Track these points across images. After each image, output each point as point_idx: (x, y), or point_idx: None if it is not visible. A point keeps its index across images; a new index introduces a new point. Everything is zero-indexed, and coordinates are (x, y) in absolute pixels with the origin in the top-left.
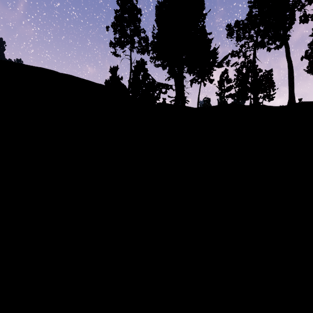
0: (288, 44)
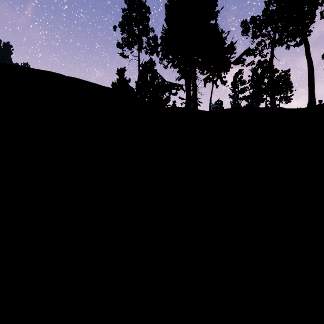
0: (308, 42)
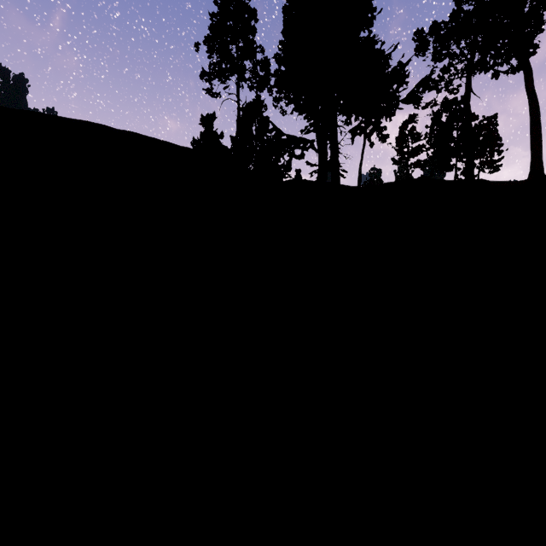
0: (530, 66)
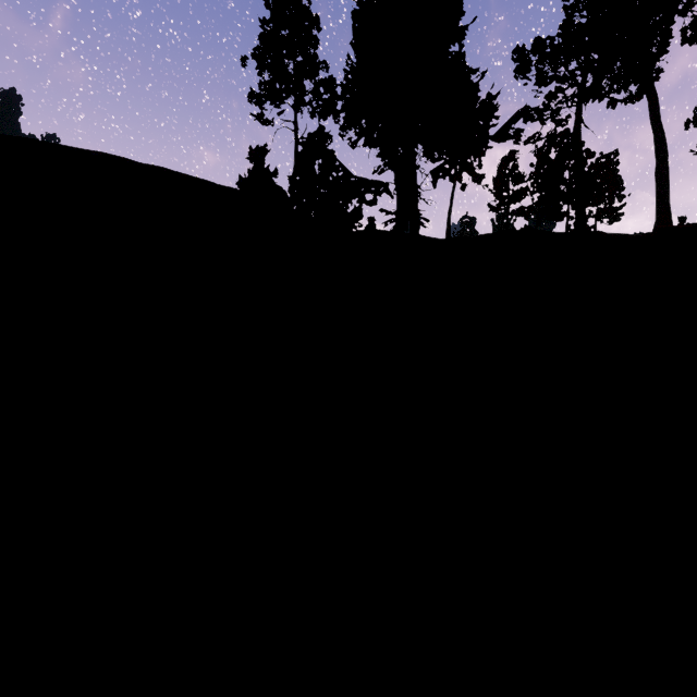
0: (655, 93)
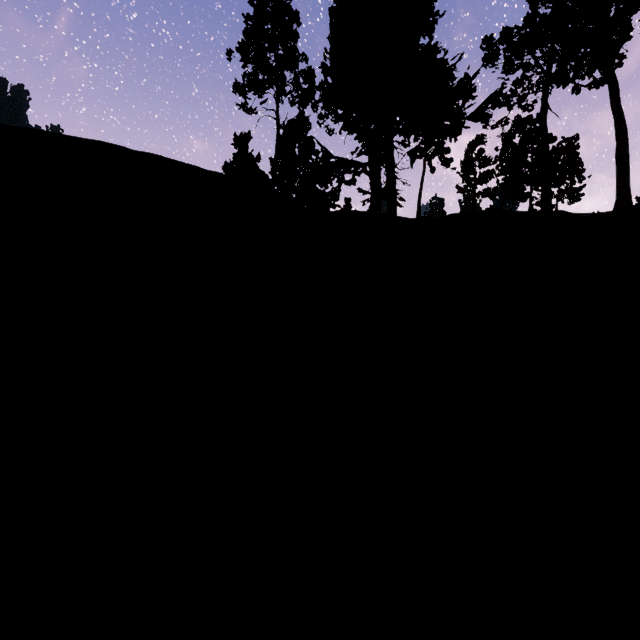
0: (615, 79)
